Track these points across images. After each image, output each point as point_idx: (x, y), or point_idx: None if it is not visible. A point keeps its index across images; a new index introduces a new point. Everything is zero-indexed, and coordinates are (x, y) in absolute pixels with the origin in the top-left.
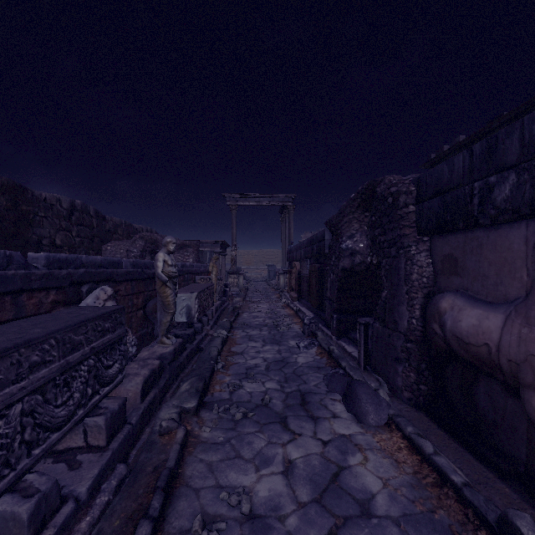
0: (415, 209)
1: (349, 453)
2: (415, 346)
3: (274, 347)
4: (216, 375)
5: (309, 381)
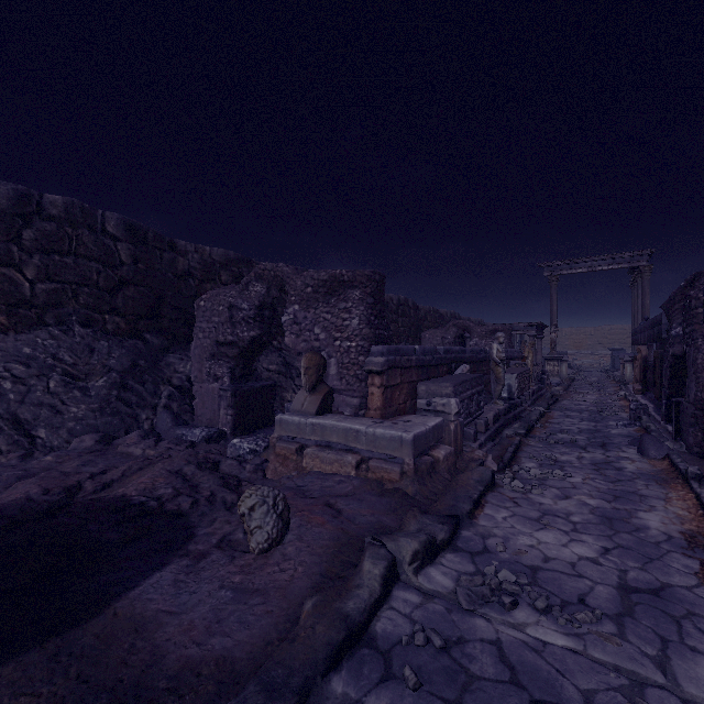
0: (702, 311)
1: (623, 460)
2: (701, 413)
3: (591, 423)
4: (536, 429)
5: (614, 440)
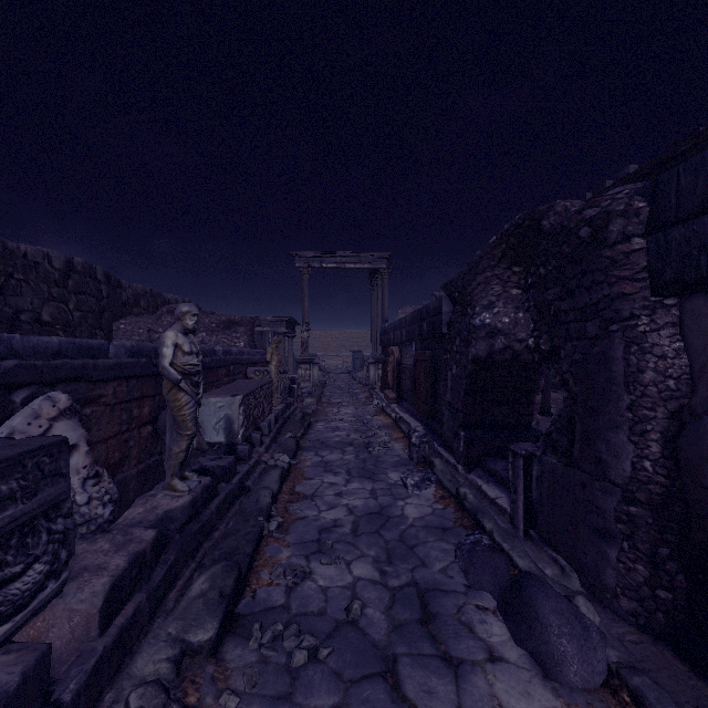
0: (645, 244)
1: None
2: (649, 513)
3: (365, 484)
4: (266, 546)
5: (431, 561)
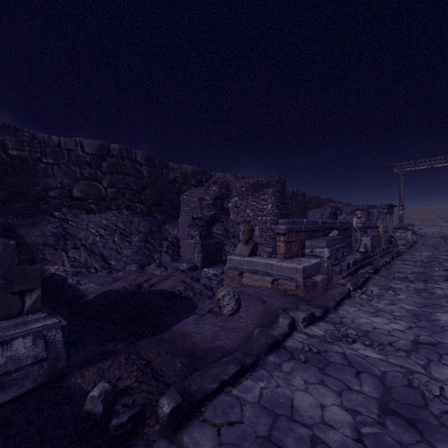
0: None
1: (436, 289)
2: None
3: (421, 268)
4: (381, 270)
5: (434, 278)
